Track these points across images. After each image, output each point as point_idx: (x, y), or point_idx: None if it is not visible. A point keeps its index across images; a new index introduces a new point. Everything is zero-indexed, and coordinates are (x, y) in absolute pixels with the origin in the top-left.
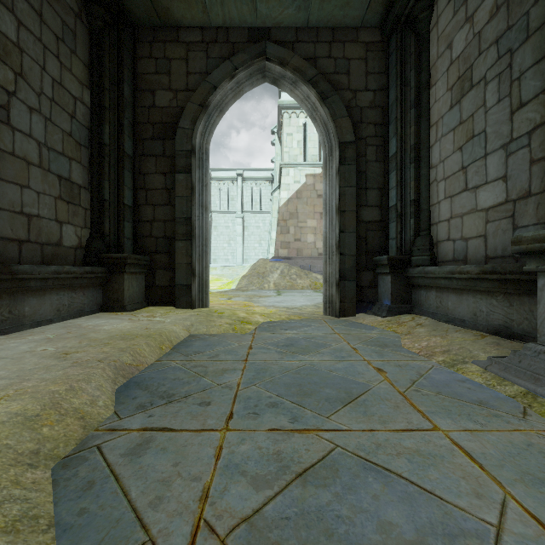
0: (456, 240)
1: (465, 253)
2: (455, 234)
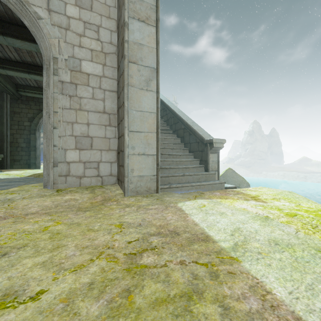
0: None
1: None
2: None
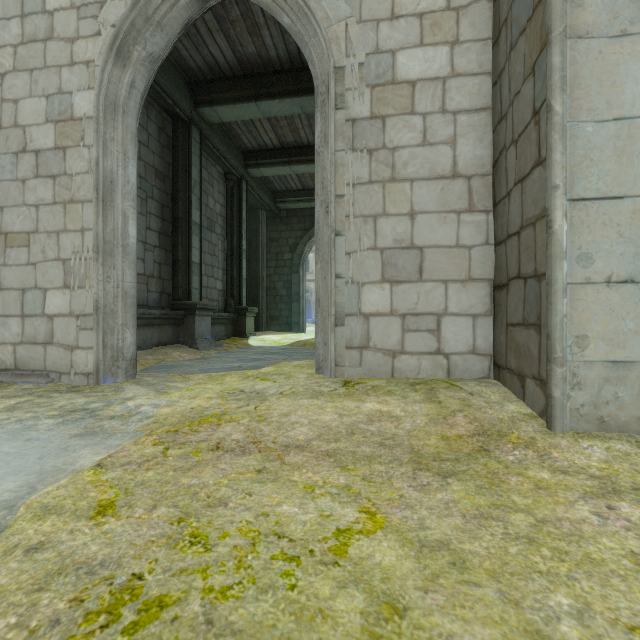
0: None
1: None
2: None
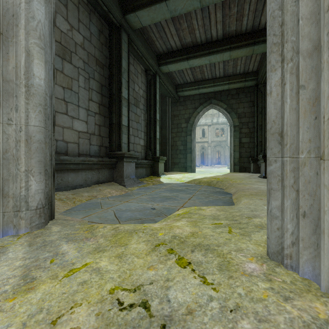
0: (59, 140)
1: (66, 149)
2: (58, 136)
